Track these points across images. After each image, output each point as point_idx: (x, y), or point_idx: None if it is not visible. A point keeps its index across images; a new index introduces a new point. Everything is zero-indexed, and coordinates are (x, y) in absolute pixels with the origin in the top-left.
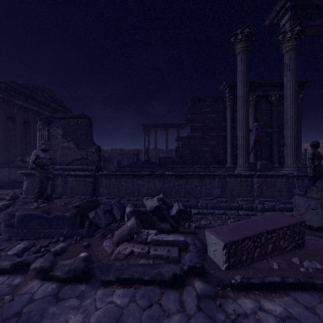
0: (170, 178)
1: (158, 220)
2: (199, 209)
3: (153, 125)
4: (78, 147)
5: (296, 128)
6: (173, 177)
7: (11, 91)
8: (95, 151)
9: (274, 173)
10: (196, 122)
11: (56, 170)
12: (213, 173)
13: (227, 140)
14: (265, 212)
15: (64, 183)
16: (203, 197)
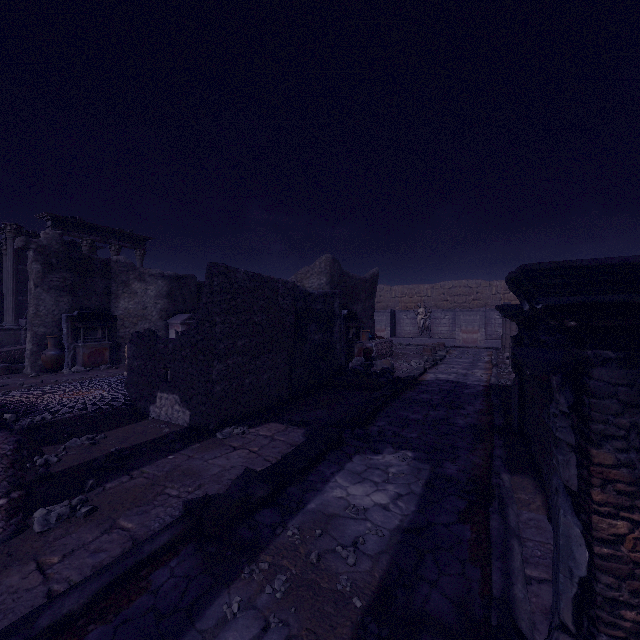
0: None
1: None
2: None
3: None
4: None
5: None
6: None
7: None
8: None
9: None
10: None
11: None
12: None
13: (4, 294)
14: None
15: None
16: None
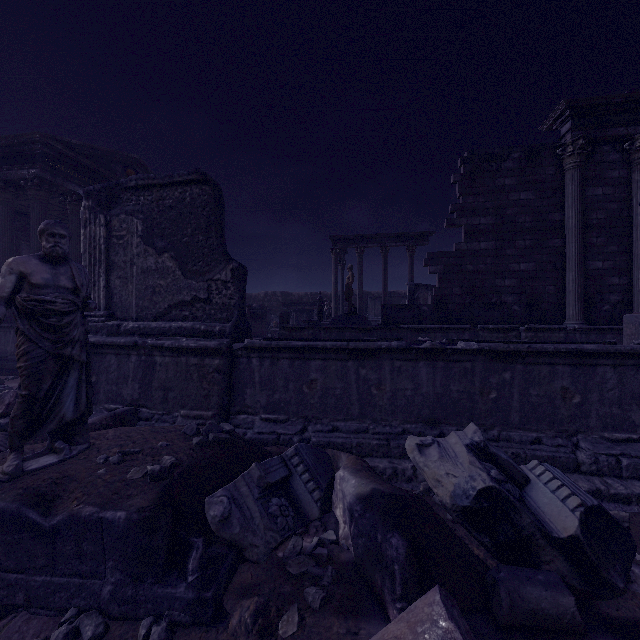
0: (471, 362)
1: (492, 554)
2: (585, 474)
3: (354, 239)
4: (184, 269)
5: None
6: (481, 360)
7: (58, 162)
8: (230, 278)
9: None
10: (478, 215)
11: (124, 335)
12: (636, 349)
13: (566, 257)
14: None
15: (144, 371)
16: (594, 431)
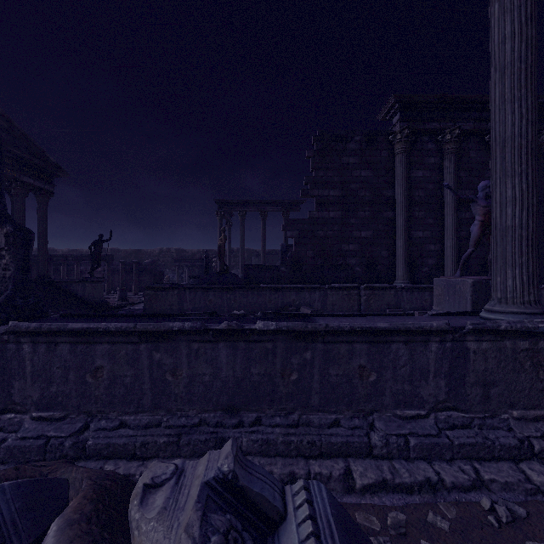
0: (272, 342)
1: None
2: (376, 459)
3: (237, 204)
4: None
5: None
6: (283, 340)
7: None
8: (4, 244)
9: None
10: (328, 187)
11: None
12: (424, 326)
13: (396, 227)
14: None
15: None
16: (388, 409)
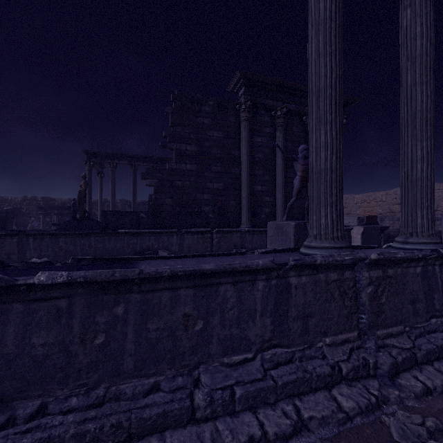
0: (67, 298)
1: None
2: (199, 423)
3: (107, 156)
4: None
5: (433, 138)
6: (84, 294)
7: None
8: None
9: (408, 253)
10: (185, 142)
11: None
12: (250, 265)
13: (242, 181)
14: (402, 379)
15: None
16: (215, 359)
